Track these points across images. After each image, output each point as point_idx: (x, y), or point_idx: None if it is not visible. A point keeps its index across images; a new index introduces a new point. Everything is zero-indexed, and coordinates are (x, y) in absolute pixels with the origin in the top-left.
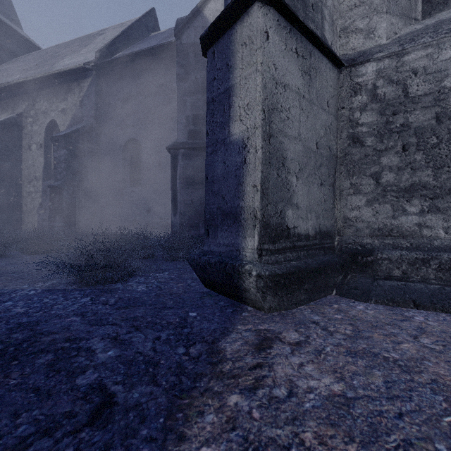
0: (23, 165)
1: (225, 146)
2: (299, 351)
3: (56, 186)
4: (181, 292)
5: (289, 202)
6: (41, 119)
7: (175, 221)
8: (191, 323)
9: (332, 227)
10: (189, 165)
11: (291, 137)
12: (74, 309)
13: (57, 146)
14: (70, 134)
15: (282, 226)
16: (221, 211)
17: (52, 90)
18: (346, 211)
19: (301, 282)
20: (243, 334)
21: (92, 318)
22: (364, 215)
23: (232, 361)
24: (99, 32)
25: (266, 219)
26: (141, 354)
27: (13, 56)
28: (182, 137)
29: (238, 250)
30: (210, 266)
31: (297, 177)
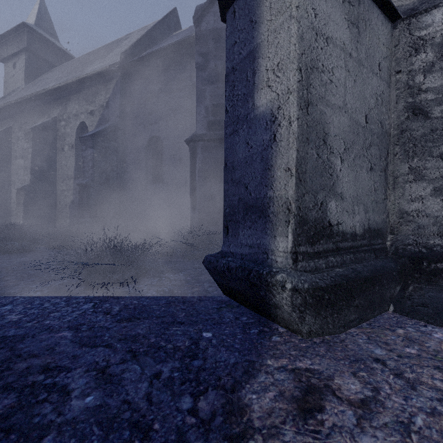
0: (57, 165)
1: (249, 122)
2: (371, 423)
3: (84, 184)
4: (196, 299)
5: (331, 191)
6: (72, 122)
7: (194, 217)
8: (204, 351)
9: (383, 224)
10: (208, 158)
11: (334, 107)
12: (71, 318)
13: (85, 146)
14: (97, 133)
15: (322, 222)
16: (243, 204)
17: (82, 94)
18: (403, 203)
19: (350, 296)
20: (276, 376)
21: (86, 335)
22: (430, 208)
23: (263, 435)
24: (125, 37)
25: (303, 213)
26: (129, 405)
27: (51, 67)
28: (202, 129)
29: (265, 253)
30: (229, 272)
31: (342, 158)
